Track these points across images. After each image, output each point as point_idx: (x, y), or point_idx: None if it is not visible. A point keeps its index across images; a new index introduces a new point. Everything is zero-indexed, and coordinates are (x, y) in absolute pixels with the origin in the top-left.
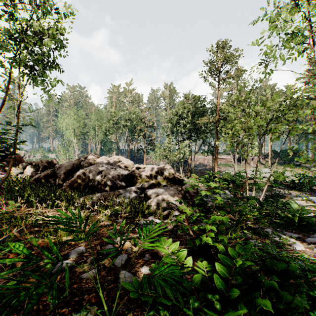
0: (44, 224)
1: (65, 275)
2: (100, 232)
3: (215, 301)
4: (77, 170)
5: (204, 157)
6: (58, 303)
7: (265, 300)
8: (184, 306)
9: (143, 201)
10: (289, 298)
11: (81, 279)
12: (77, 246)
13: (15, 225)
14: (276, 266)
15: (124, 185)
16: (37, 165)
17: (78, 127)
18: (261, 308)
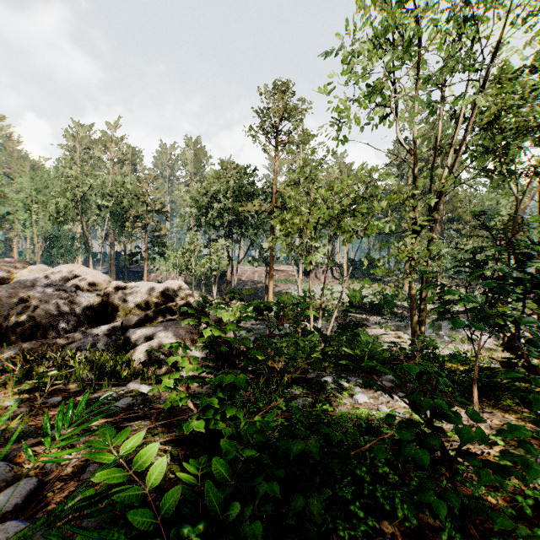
0: None
1: None
2: None
3: (194, 538)
4: None
5: (254, 268)
6: None
7: (255, 523)
8: None
9: (122, 353)
10: (300, 505)
11: None
12: None
13: None
14: (289, 450)
15: (86, 323)
16: None
17: None
18: None
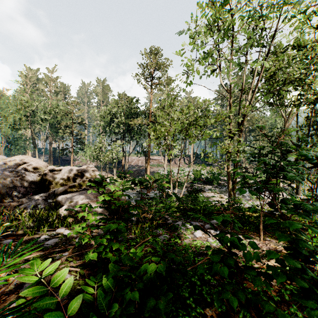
0: None
1: None
2: None
3: None
4: None
5: (138, 158)
6: None
7: None
8: None
9: (54, 210)
10: (152, 304)
11: None
12: None
13: None
14: (147, 270)
15: (31, 192)
16: None
17: None
18: None
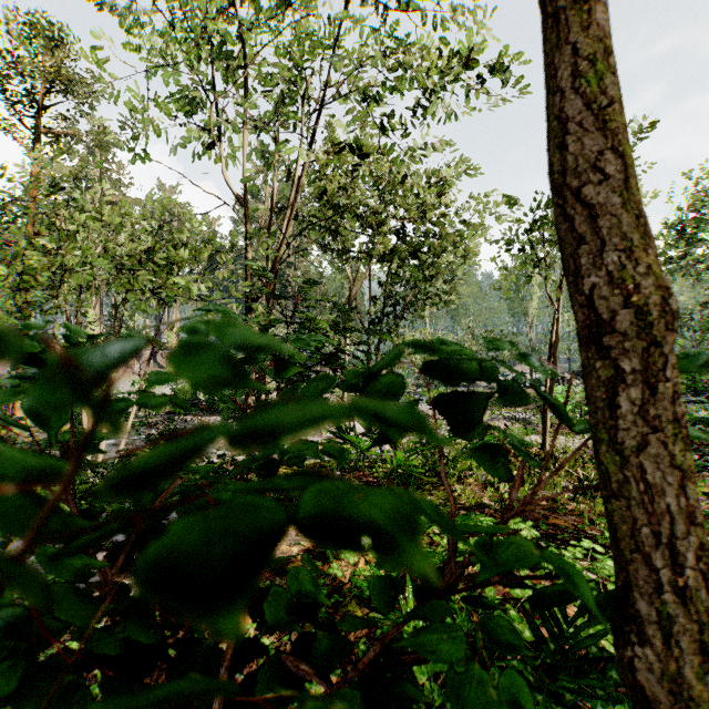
0: None
1: None
2: None
3: None
4: None
5: None
6: None
7: None
8: None
9: None
10: None
11: None
12: None
13: None
14: None
15: None
16: None
17: None
18: None
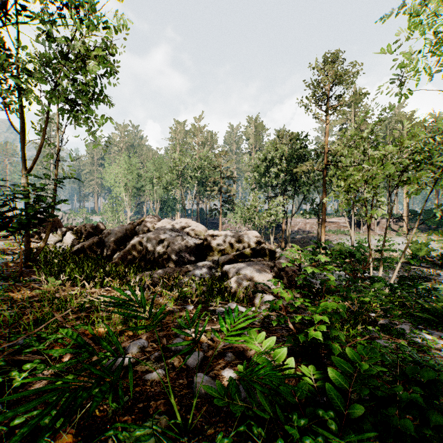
0: (93, 309)
1: (129, 373)
2: (165, 321)
3: (328, 420)
4: (131, 238)
5: (305, 220)
6: (118, 410)
7: (405, 419)
8: (286, 424)
9: (220, 281)
10: (439, 420)
11: (144, 380)
12: (136, 338)
13: (57, 309)
14: (419, 375)
15: (194, 259)
16: (79, 231)
17: (131, 180)
18: (398, 432)
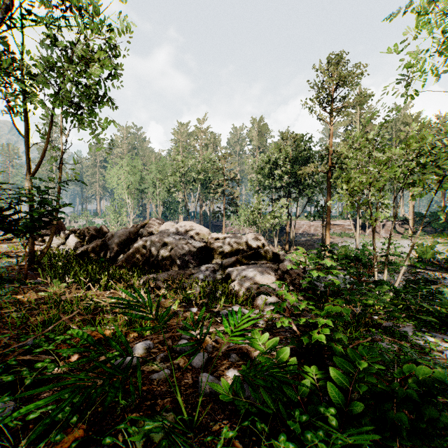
0: (98, 311)
1: (137, 371)
2: (170, 323)
3: (329, 416)
4: (134, 241)
5: (310, 222)
6: (126, 407)
7: (400, 413)
8: (288, 420)
9: (224, 284)
10: (433, 414)
11: (151, 380)
12: (142, 340)
13: (63, 311)
14: (415, 372)
15: (197, 261)
16: (82, 234)
17: (133, 182)
18: (395, 426)
